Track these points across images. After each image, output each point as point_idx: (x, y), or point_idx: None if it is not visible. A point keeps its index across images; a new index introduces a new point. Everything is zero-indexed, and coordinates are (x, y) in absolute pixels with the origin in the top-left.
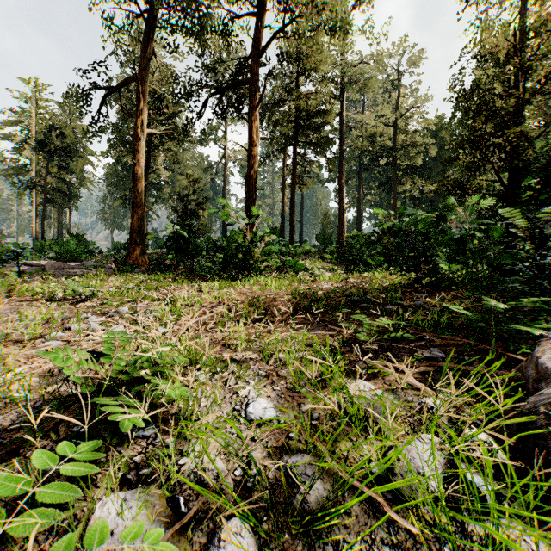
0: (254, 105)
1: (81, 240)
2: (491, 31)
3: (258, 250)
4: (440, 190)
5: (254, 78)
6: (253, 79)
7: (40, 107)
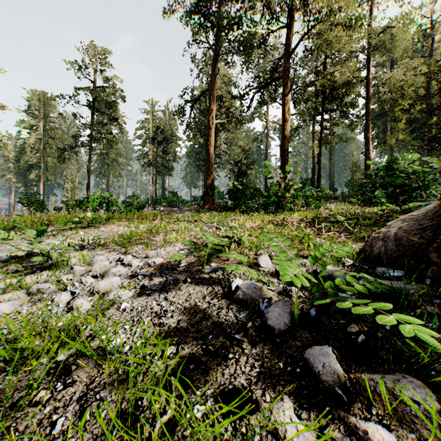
0: (287, 93)
1: (175, 195)
2: None
3: (288, 194)
4: None
5: (287, 74)
6: (286, 74)
7: (153, 116)
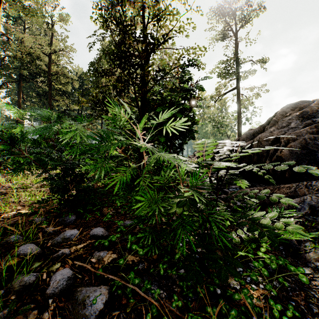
0: None
1: None
2: None
3: None
4: (81, 111)
5: None
6: None
7: None
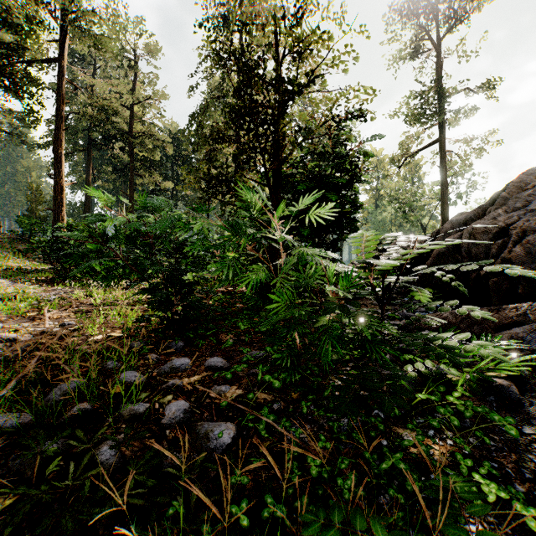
0: None
1: None
2: None
3: None
4: (176, 191)
5: None
6: None
7: None
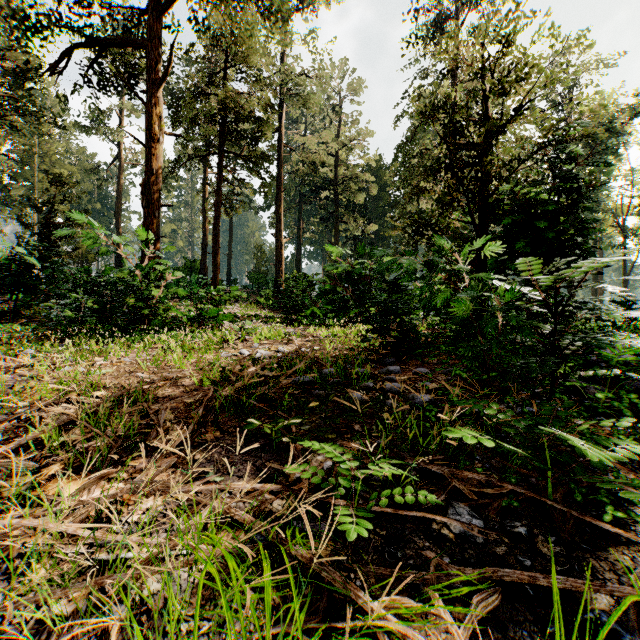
0: (157, 83)
1: None
2: (461, 40)
3: (159, 293)
4: (379, 233)
5: (157, 45)
6: (156, 46)
7: None
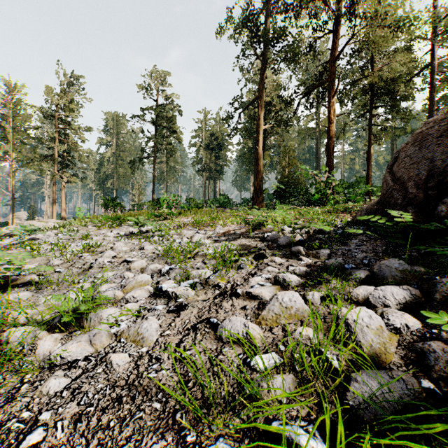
0: (332, 95)
1: (226, 198)
2: None
3: (330, 191)
4: None
5: (332, 77)
6: (331, 78)
7: (206, 124)
